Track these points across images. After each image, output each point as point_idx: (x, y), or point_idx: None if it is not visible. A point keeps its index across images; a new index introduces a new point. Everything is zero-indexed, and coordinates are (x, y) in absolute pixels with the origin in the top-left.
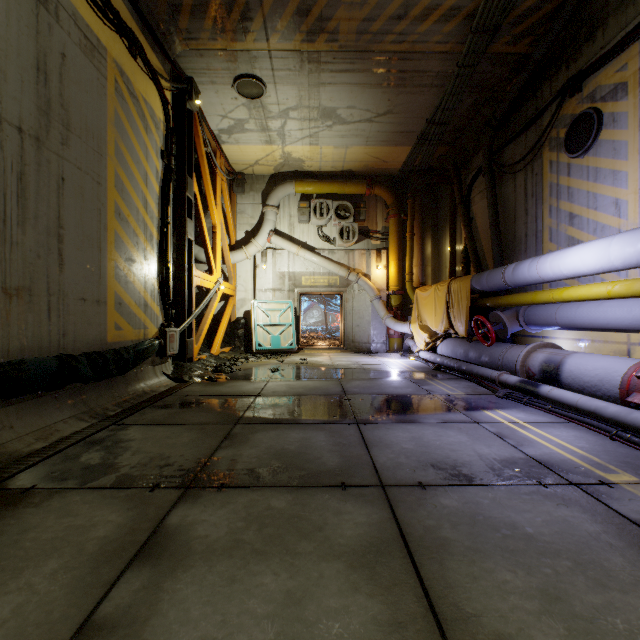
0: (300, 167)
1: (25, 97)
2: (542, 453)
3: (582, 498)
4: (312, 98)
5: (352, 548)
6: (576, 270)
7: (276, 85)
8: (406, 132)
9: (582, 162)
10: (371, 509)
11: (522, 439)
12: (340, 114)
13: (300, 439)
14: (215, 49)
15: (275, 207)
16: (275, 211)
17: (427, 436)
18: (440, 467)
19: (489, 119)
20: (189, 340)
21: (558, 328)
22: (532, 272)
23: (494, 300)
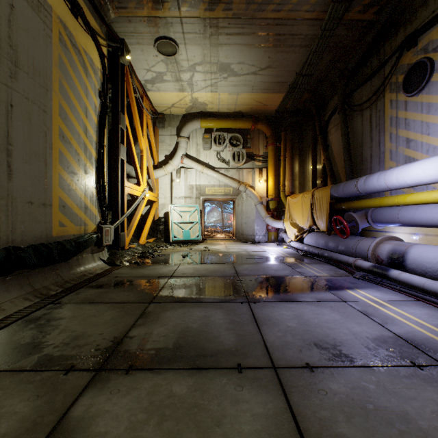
0: (204, 109)
1: None
2: (406, 331)
3: None
4: (212, 56)
5: None
6: (418, 180)
7: (186, 45)
8: (281, 82)
9: (417, 99)
10: (266, 396)
11: (385, 317)
12: (233, 68)
13: (202, 317)
14: (140, 16)
15: (186, 138)
16: (186, 140)
17: (306, 314)
18: (322, 346)
19: (342, 72)
20: (121, 234)
21: (399, 225)
22: (380, 182)
23: (348, 204)
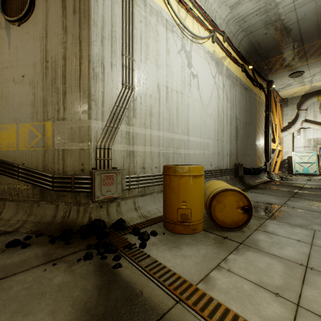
0: (320, 88)
1: (248, 117)
2: None
3: None
4: None
5: None
6: None
7: (309, 70)
8: None
9: None
10: None
11: None
12: None
13: None
14: (283, 71)
15: (305, 110)
16: (305, 111)
17: None
18: None
19: None
20: (270, 167)
21: None
22: None
23: None
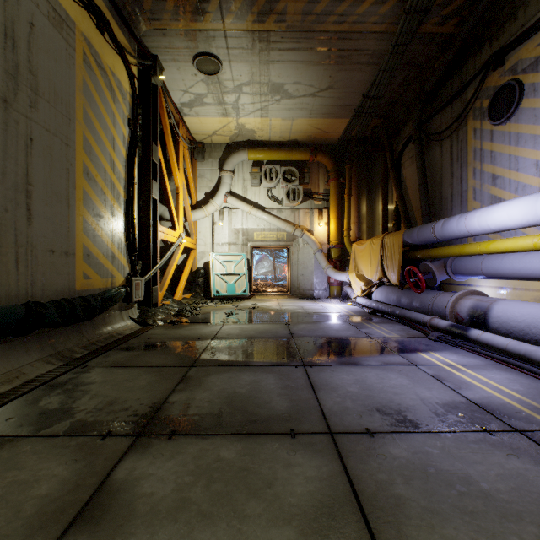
0: (252, 137)
1: None
2: (481, 397)
3: (530, 447)
4: (262, 74)
5: (303, 509)
6: (503, 224)
7: (231, 62)
8: (345, 106)
9: (504, 128)
10: (321, 460)
11: (459, 382)
12: (287, 89)
13: (251, 382)
14: (176, 29)
15: (230, 172)
16: (230, 175)
17: (370, 379)
18: (385, 412)
19: (418, 94)
20: (154, 288)
21: (483, 277)
22: (460, 227)
23: (424, 252)
